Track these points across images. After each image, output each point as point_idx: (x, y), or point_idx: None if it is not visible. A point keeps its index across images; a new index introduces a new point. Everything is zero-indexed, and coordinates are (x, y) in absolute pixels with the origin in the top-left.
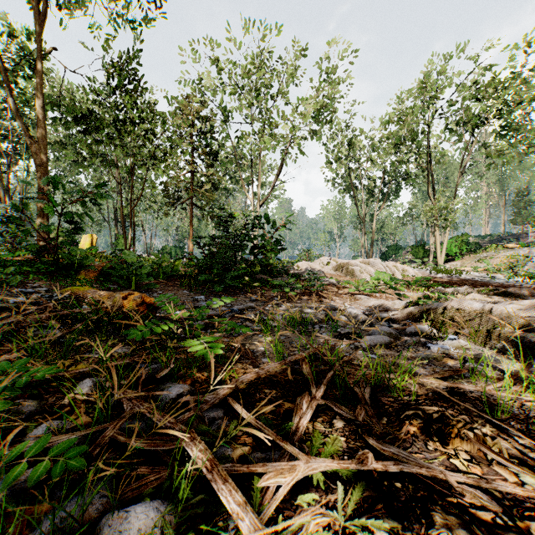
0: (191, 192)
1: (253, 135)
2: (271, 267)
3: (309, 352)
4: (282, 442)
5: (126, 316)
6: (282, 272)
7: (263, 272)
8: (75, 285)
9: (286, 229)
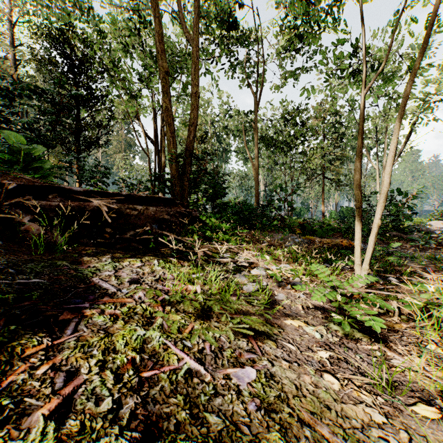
0: (325, 170)
1: (380, 117)
2: (403, 227)
3: (438, 265)
4: (429, 272)
5: (342, 249)
6: (413, 230)
7: (395, 229)
8: (304, 235)
9: (417, 197)
